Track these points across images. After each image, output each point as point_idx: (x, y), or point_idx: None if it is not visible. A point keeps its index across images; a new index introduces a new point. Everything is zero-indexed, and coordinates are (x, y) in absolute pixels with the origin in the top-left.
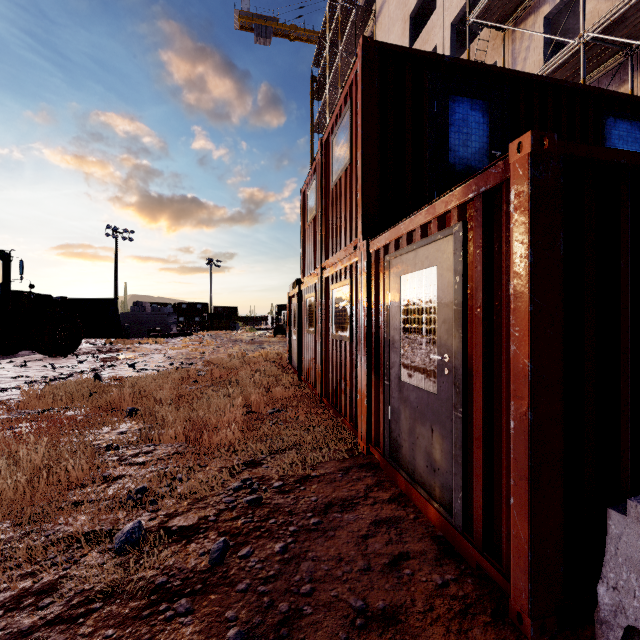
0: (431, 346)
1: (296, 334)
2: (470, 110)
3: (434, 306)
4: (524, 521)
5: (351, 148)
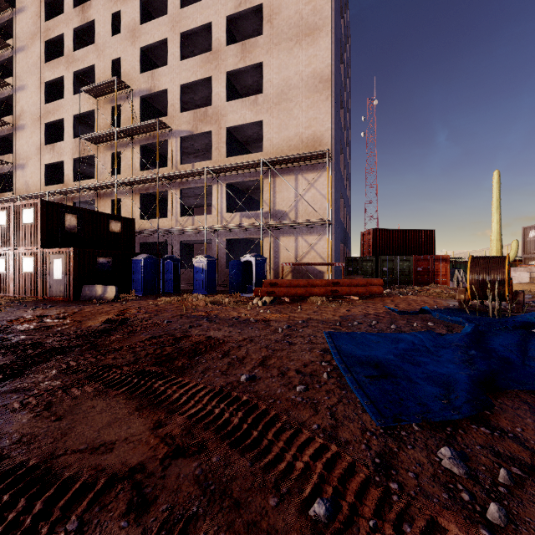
0: (61, 272)
1: None
2: (72, 217)
3: (61, 265)
4: (73, 289)
5: (35, 220)
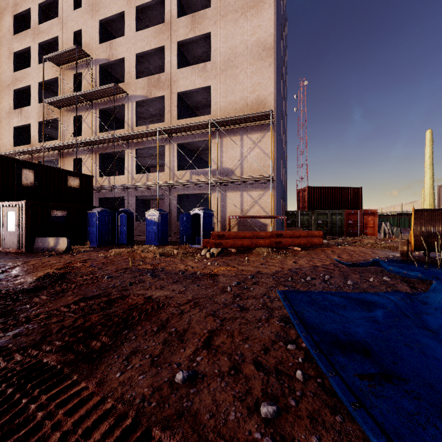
0: (14, 224)
1: None
2: (29, 172)
3: (15, 218)
4: (25, 241)
5: None
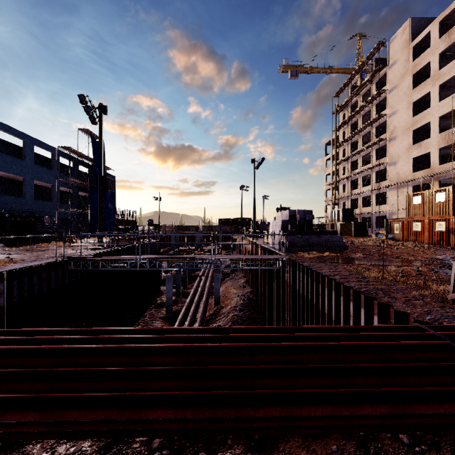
0: None
1: (400, 232)
2: None
3: None
4: None
5: (446, 199)
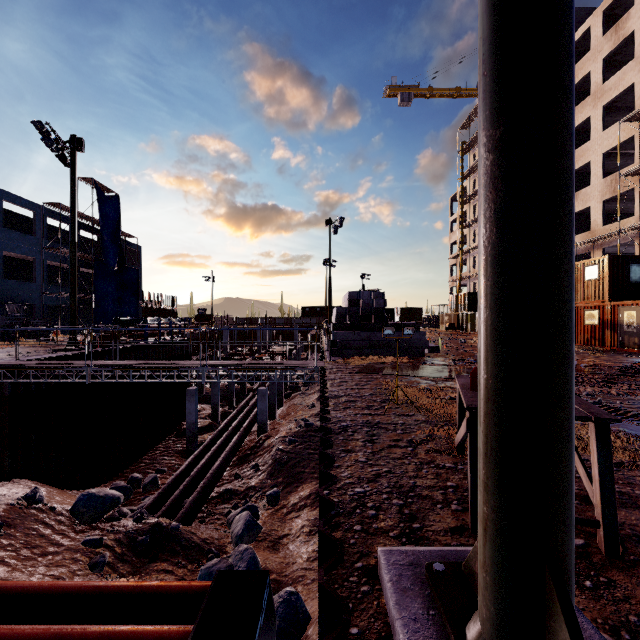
0: (634, 324)
1: None
2: (636, 267)
3: (635, 317)
4: None
5: (599, 276)
